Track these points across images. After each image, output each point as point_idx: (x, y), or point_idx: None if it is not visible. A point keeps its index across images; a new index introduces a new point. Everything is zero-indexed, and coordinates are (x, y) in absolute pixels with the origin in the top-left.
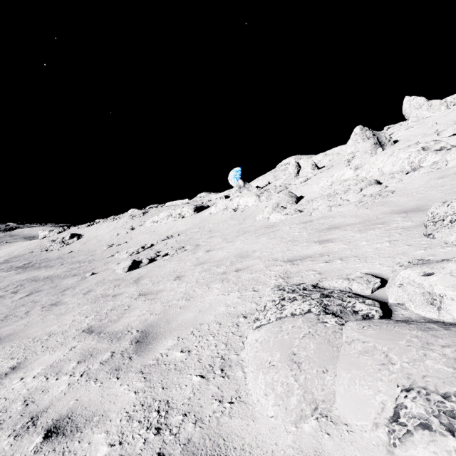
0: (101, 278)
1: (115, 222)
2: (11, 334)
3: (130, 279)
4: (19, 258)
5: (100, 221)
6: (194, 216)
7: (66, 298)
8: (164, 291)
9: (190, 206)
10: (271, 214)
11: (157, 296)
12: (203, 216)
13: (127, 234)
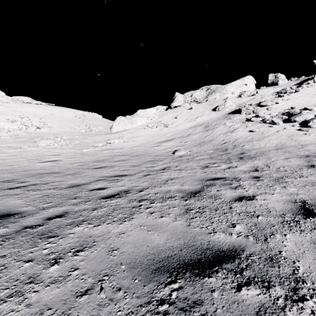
0: None
1: None
2: None
3: None
4: None
5: None
6: None
7: None
8: None
9: None
10: None
11: None
12: None
13: None
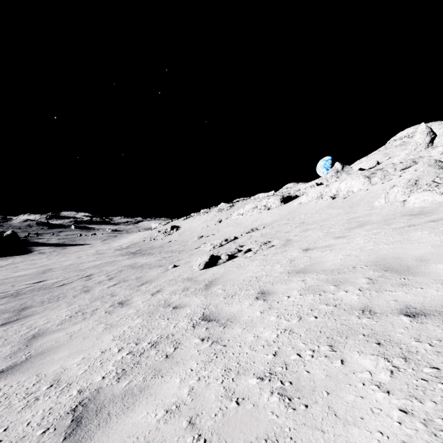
0: (177, 274)
1: (205, 215)
2: (44, 351)
3: (202, 282)
4: (135, 245)
5: (194, 214)
6: (280, 207)
7: (136, 297)
8: (236, 324)
9: (276, 197)
10: (409, 195)
11: (223, 334)
12: (291, 207)
13: (215, 227)
